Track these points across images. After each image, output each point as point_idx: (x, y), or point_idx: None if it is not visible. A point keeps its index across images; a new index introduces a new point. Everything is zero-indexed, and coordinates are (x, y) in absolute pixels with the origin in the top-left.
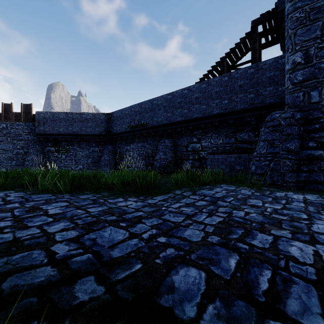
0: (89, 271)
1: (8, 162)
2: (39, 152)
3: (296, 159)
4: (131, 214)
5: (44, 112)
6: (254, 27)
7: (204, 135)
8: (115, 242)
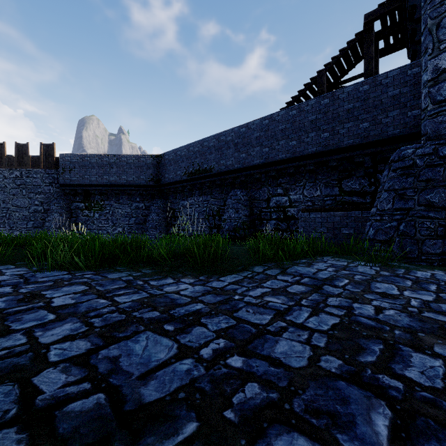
0: (92, 441)
1: (23, 223)
2: (63, 210)
3: (441, 219)
4: (185, 307)
5: (70, 154)
6: (368, 24)
7: (294, 185)
8: (152, 365)
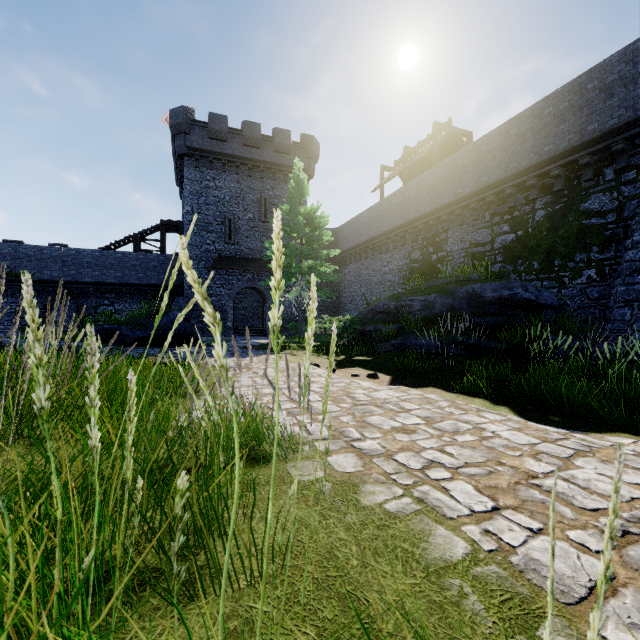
0: None
1: None
2: None
3: None
4: None
5: None
6: (163, 224)
7: (119, 299)
8: None
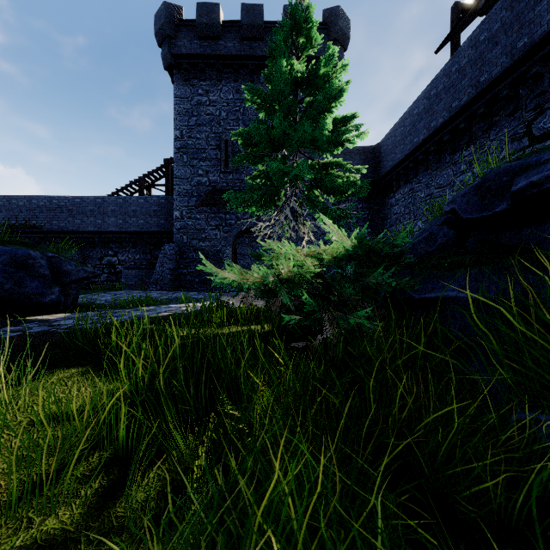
0: None
1: None
2: None
3: (174, 275)
4: None
5: None
6: (167, 164)
7: (122, 249)
8: None
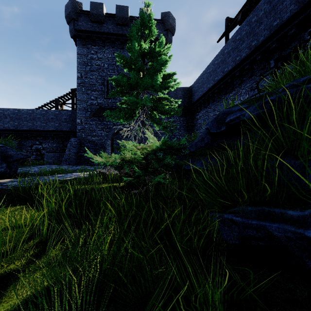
0: None
1: None
2: None
3: (77, 156)
4: None
5: None
6: (72, 91)
7: (44, 141)
8: None
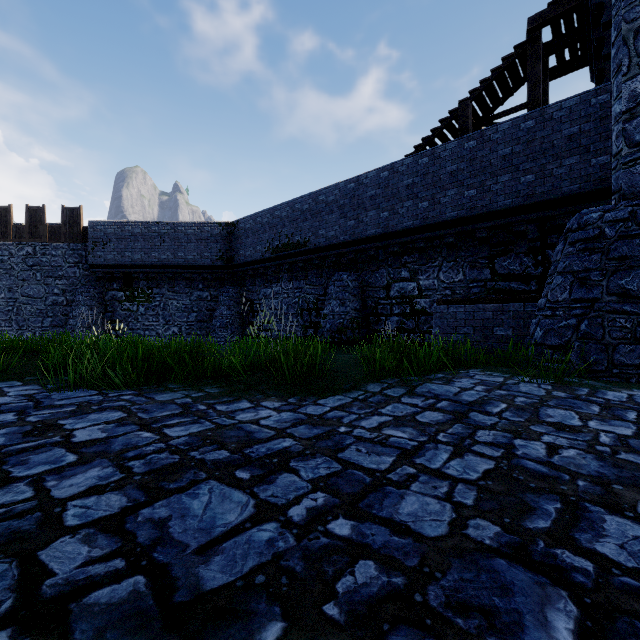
0: None
1: (38, 320)
2: (95, 301)
3: None
4: (266, 444)
5: (104, 222)
6: (534, 32)
7: (425, 265)
8: (217, 532)
